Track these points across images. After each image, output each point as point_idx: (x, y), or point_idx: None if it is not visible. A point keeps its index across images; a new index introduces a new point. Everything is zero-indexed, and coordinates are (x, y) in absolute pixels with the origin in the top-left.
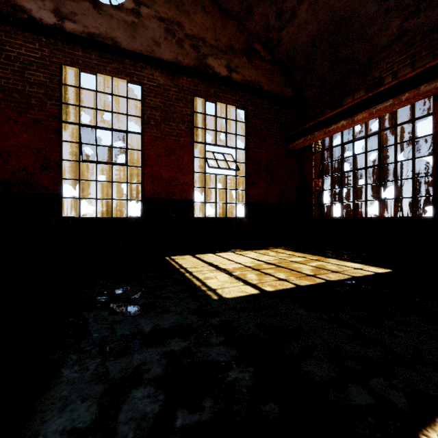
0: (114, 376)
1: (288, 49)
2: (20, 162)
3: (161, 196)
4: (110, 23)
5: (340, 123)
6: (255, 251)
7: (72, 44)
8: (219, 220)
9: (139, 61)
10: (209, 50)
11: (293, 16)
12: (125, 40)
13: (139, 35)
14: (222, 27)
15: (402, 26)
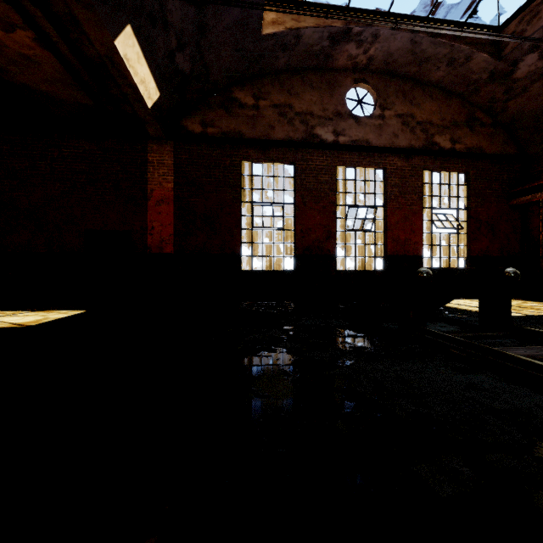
0: None
1: (514, 114)
2: (316, 235)
3: (399, 254)
4: (365, 130)
5: None
6: None
7: (343, 151)
8: None
9: (384, 153)
10: (436, 130)
11: (524, 91)
12: (374, 139)
13: (384, 133)
14: (447, 107)
15: None
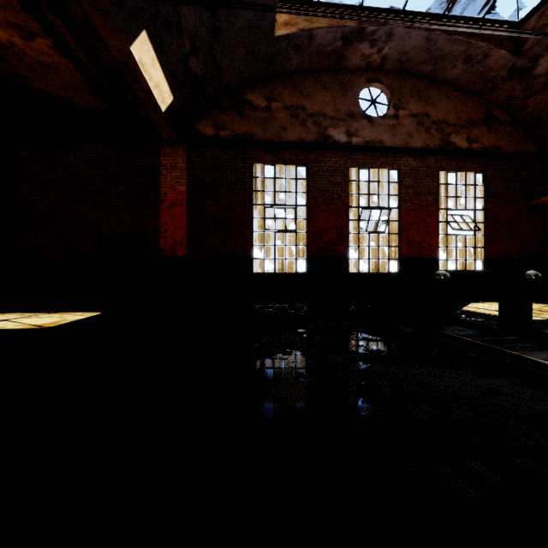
0: None
1: (533, 112)
2: (329, 237)
3: (413, 256)
4: (379, 130)
5: None
6: None
7: (356, 152)
8: None
9: (398, 153)
10: (452, 129)
11: (545, 87)
12: (388, 140)
13: (398, 133)
14: (463, 105)
15: None
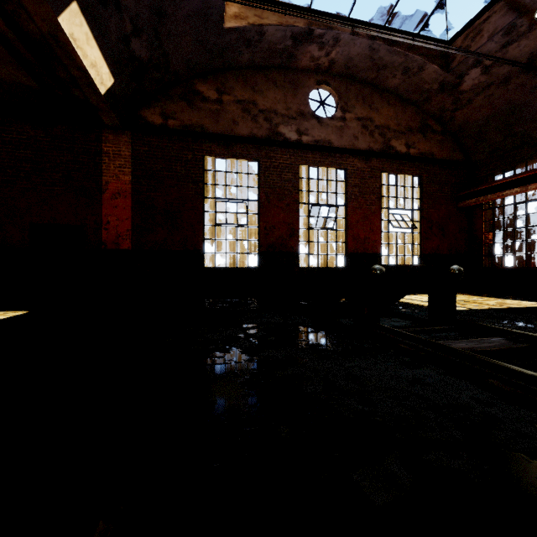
0: None
1: (460, 123)
2: (280, 232)
3: (359, 251)
4: (327, 130)
5: (514, 190)
6: None
7: (306, 151)
8: None
9: (345, 154)
10: (392, 135)
11: (469, 102)
12: (336, 140)
13: (345, 135)
14: (402, 113)
15: None
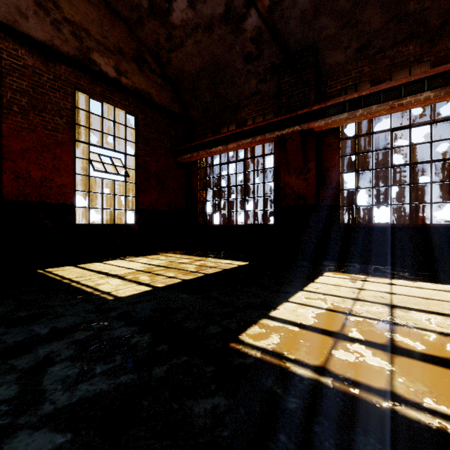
0: (24, 366)
1: (177, 71)
2: None
3: (30, 199)
4: None
5: (218, 148)
6: (146, 257)
7: None
8: (106, 227)
9: None
10: (95, 45)
11: (182, 44)
12: None
13: None
14: (110, 25)
15: (257, 86)
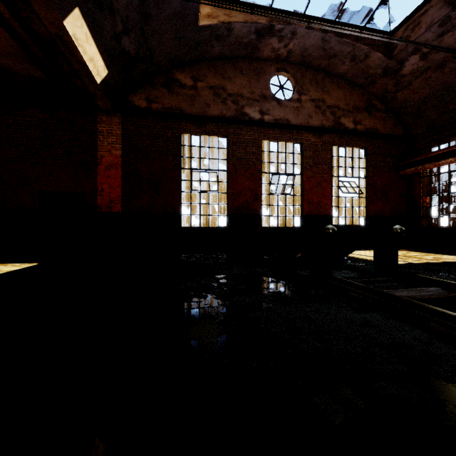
0: None
1: (401, 103)
2: (245, 197)
3: (313, 213)
4: (285, 111)
5: (448, 160)
6: None
7: (267, 128)
8: None
9: (301, 130)
10: (342, 113)
11: (409, 84)
12: (293, 119)
13: (301, 114)
14: (350, 94)
15: None
